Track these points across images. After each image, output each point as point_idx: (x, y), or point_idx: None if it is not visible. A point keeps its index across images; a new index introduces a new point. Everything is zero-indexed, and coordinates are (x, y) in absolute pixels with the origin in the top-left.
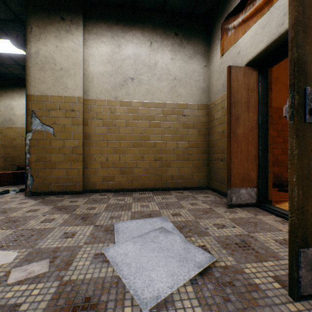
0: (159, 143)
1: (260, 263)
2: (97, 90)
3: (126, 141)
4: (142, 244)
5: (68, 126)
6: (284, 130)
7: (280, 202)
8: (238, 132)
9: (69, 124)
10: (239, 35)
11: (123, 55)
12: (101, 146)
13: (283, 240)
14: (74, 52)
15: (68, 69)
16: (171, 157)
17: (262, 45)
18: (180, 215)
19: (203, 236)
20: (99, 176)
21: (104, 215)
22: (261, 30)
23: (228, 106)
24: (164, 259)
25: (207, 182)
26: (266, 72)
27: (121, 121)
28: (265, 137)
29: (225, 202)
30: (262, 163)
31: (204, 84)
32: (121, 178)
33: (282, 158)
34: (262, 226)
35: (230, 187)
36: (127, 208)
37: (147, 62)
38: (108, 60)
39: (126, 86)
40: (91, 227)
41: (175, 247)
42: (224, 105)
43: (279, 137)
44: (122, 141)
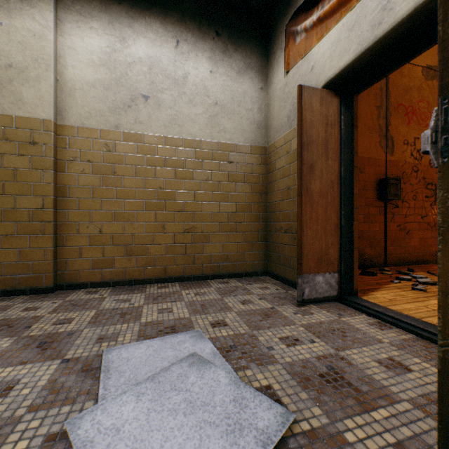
0: (190, 204)
1: (366, 415)
2: (82, 111)
3: (135, 200)
4: (154, 399)
5: (25, 170)
6: (366, 189)
7: (367, 291)
8: (313, 188)
9: (26, 167)
10: (312, 42)
11: (130, 56)
12: (90, 208)
13: (390, 360)
14: (36, 39)
15: (23, 68)
16: (210, 227)
17: (348, 56)
18: (225, 324)
19: (266, 364)
20: (85, 259)
21: (87, 335)
22: (347, 34)
23: (298, 147)
24: (197, 432)
25: (264, 264)
26: (351, 101)
27: (126, 166)
28: (350, 197)
29: (293, 296)
30: (345, 236)
31: (261, 116)
32: (126, 262)
33: (364, 227)
34: (353, 337)
35: (301, 274)
36: (133, 316)
37: (172, 73)
38: (103, 61)
39: (134, 107)
40: (55, 365)
41: (218, 398)
42: (289, 147)
43: (360, 199)
44: (128, 200)
